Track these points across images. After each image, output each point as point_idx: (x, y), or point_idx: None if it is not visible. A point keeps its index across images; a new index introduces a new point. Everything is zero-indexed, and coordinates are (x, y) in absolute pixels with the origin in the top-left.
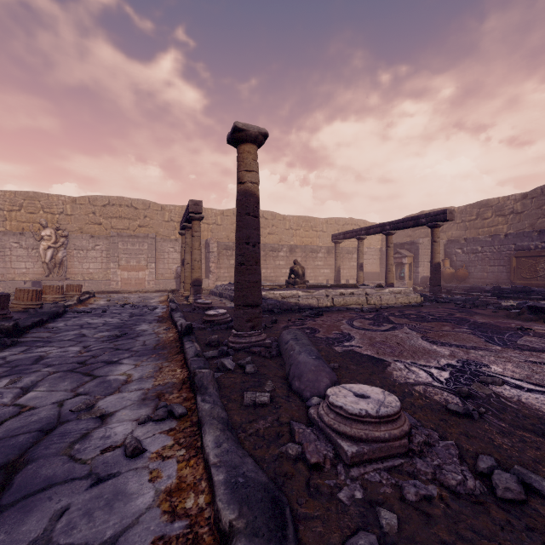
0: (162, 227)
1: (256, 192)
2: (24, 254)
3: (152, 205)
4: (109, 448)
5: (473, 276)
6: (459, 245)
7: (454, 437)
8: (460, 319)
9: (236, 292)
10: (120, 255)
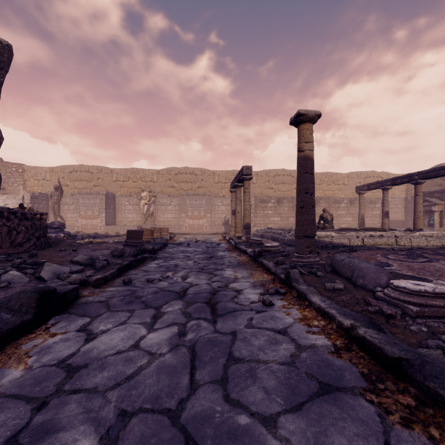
0: (213, 187)
1: (312, 157)
2: (131, 208)
3: (206, 172)
4: (252, 302)
5: None
6: None
7: None
8: None
9: (297, 227)
10: (188, 208)
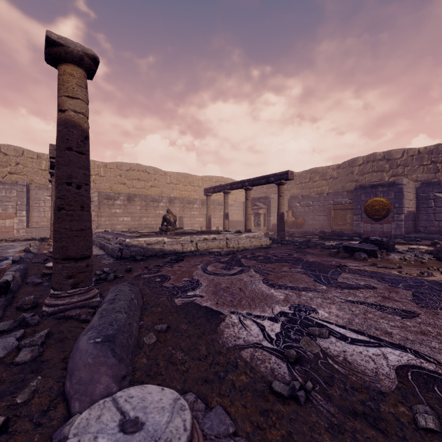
0: (38, 175)
1: (82, 124)
2: None
3: (25, 152)
4: None
5: (307, 223)
6: (298, 200)
7: None
8: (296, 259)
9: (54, 243)
10: None
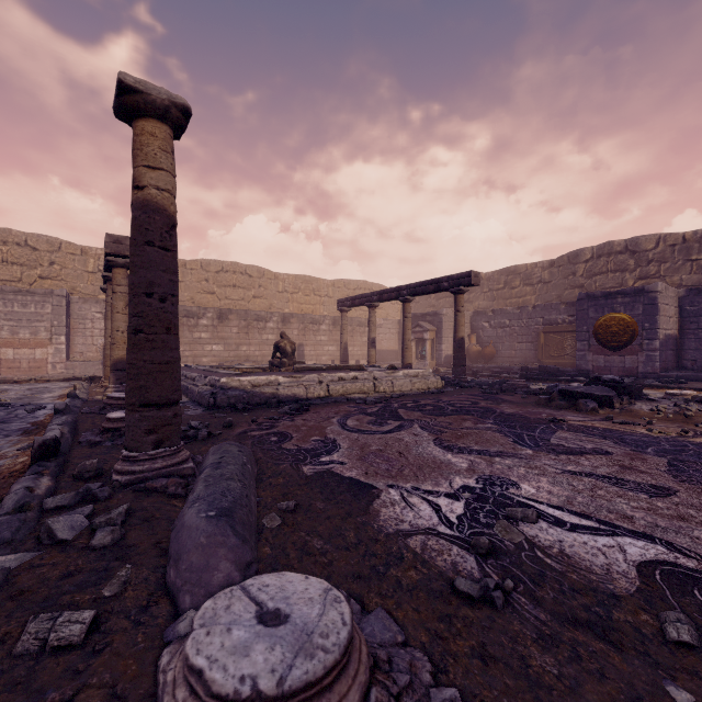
0: (82, 281)
1: (168, 207)
2: None
3: (64, 246)
4: None
5: (500, 354)
6: (486, 318)
7: (460, 666)
8: (485, 410)
9: (127, 381)
10: None
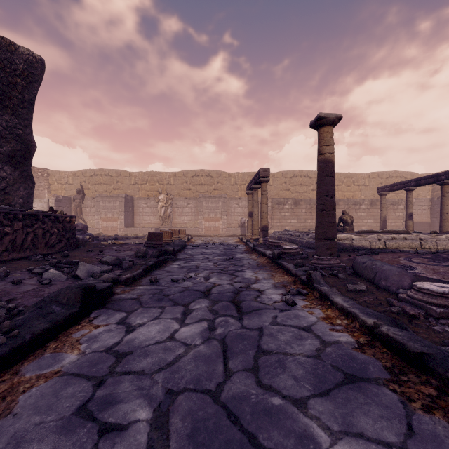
0: (229, 189)
1: (333, 160)
2: (149, 211)
3: (222, 174)
4: (275, 302)
5: None
6: None
7: None
8: None
9: (318, 229)
10: (204, 211)
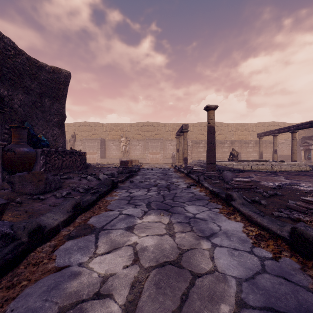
0: (165, 134)
1: (214, 126)
2: (115, 148)
3: (160, 124)
4: (183, 187)
5: None
6: None
7: (266, 190)
8: None
9: (207, 159)
10: (149, 148)
